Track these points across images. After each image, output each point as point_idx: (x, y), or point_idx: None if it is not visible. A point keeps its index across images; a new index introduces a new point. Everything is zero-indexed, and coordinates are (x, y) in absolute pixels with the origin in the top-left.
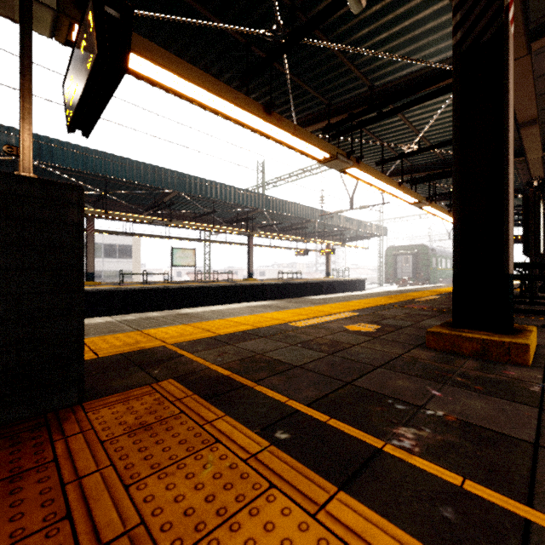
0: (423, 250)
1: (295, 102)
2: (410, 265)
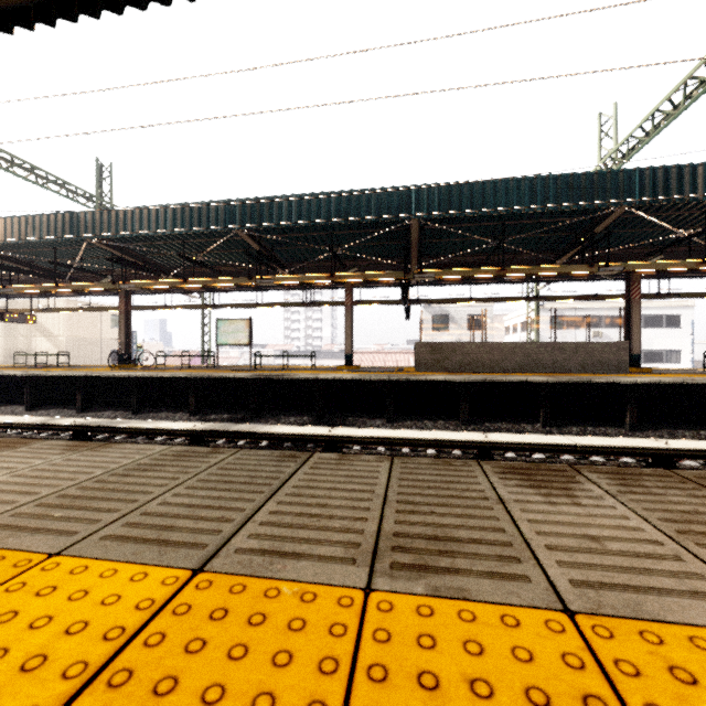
0: None
1: None
2: None
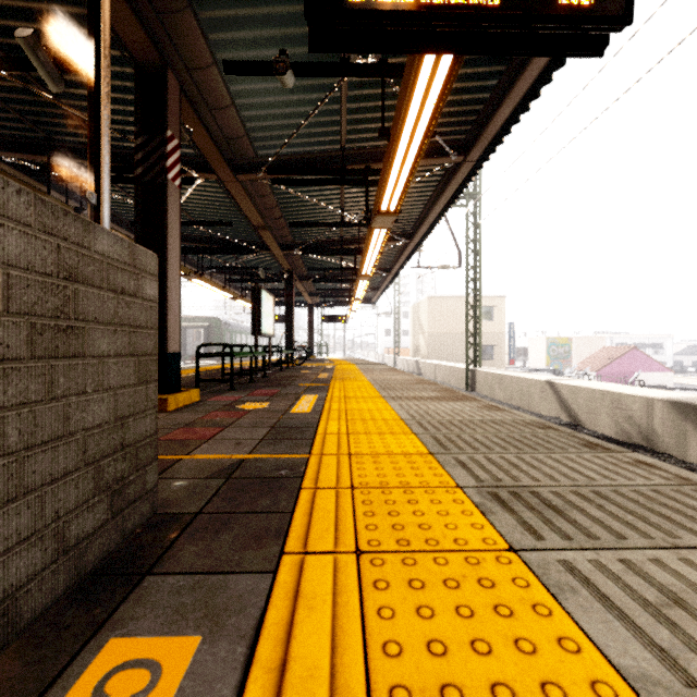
0: (216, 324)
1: None
2: (202, 340)
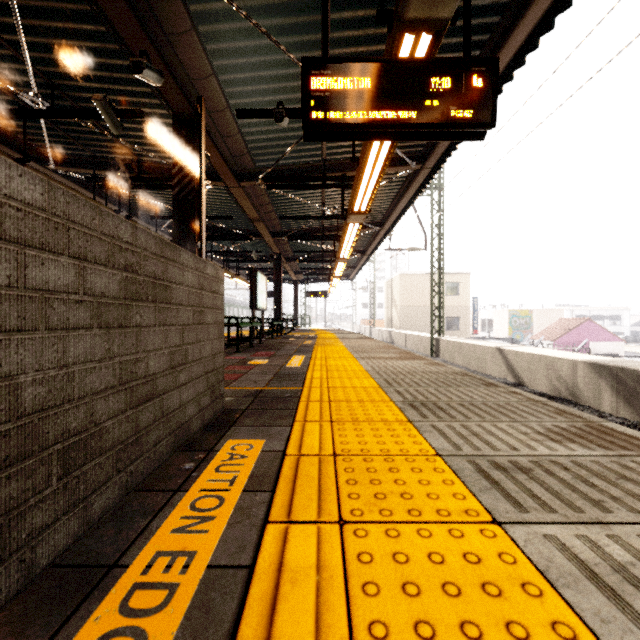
0: None
1: (52, 139)
2: None
